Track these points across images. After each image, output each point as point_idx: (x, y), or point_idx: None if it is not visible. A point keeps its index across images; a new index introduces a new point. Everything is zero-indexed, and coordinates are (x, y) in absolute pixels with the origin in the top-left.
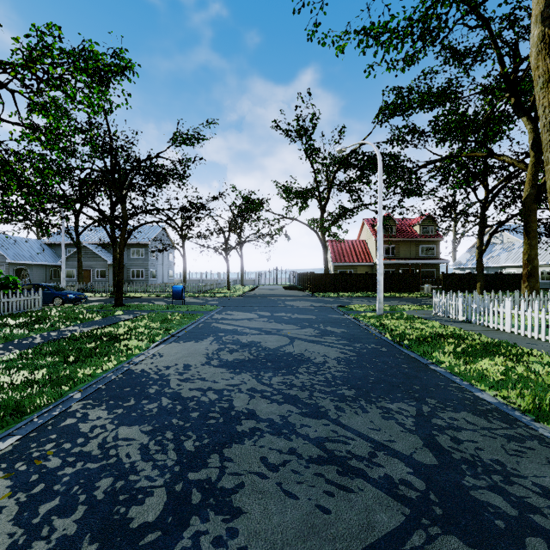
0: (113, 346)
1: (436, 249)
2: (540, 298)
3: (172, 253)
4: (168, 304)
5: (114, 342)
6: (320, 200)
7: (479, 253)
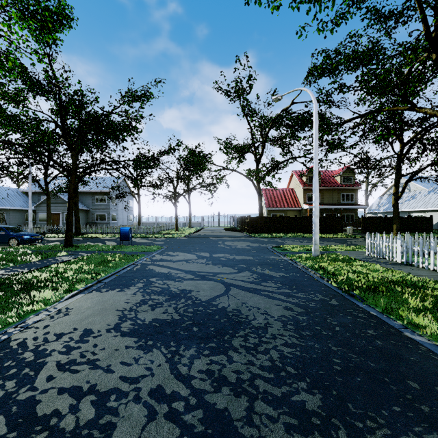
0: (11, 301)
1: (355, 196)
2: None
3: (131, 200)
4: (116, 245)
5: (23, 292)
6: (255, 154)
7: (395, 198)
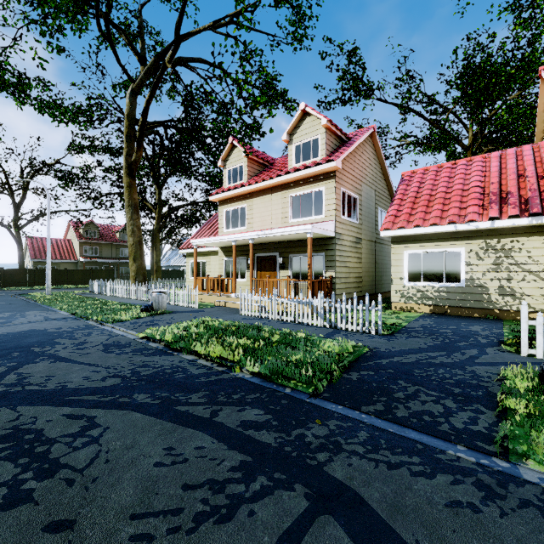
0: None
1: None
2: (151, 282)
3: None
4: None
5: None
6: (13, 198)
7: (152, 256)
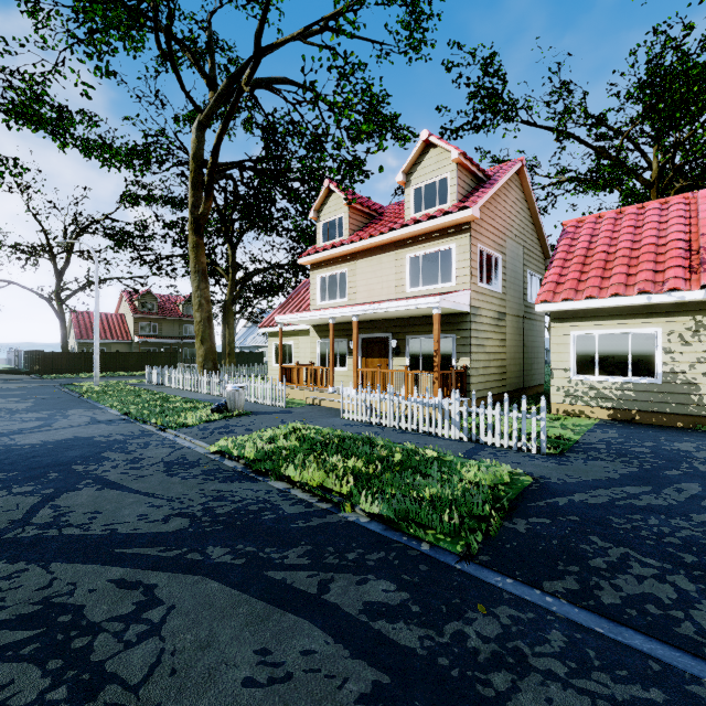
0: None
1: None
2: (223, 369)
3: None
4: None
5: None
6: (55, 264)
7: (223, 335)
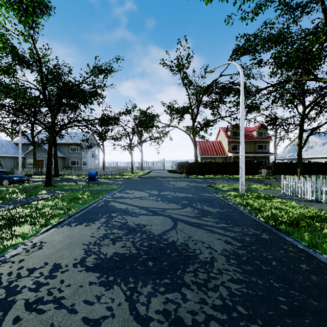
0: None
1: (267, 146)
2: None
3: (97, 149)
4: (85, 184)
5: (6, 227)
6: (192, 114)
7: (299, 148)
